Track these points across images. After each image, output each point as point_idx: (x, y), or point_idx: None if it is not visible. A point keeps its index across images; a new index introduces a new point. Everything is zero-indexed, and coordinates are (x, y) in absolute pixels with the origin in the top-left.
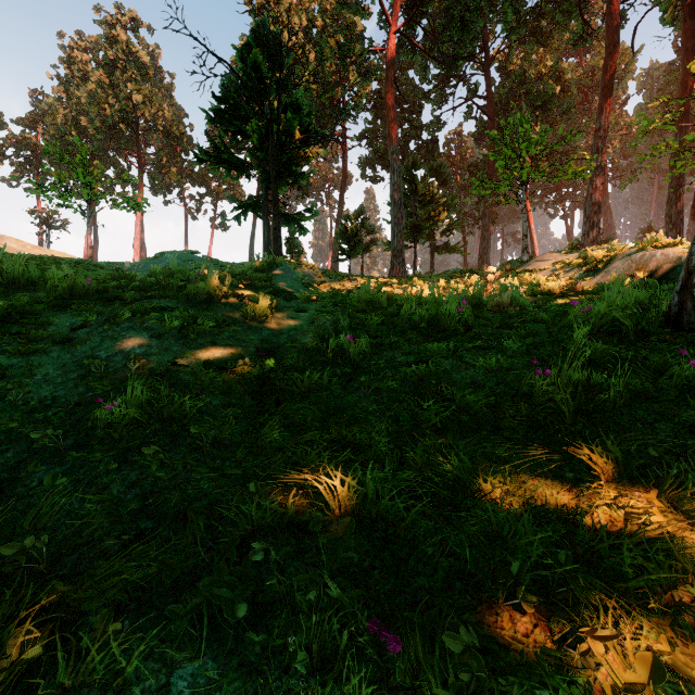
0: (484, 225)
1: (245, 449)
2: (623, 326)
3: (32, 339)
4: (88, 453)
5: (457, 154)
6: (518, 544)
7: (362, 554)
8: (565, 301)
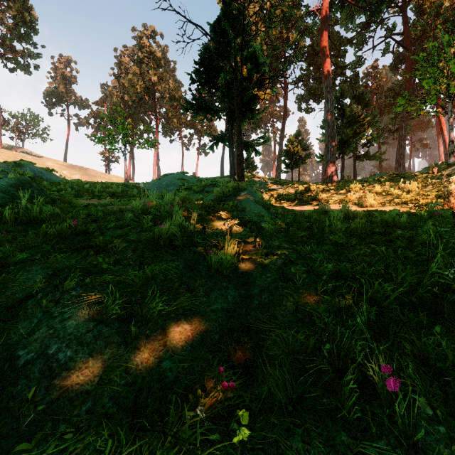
0: (401, 135)
1: None
2: None
3: None
4: None
5: (373, 84)
6: None
7: None
8: None
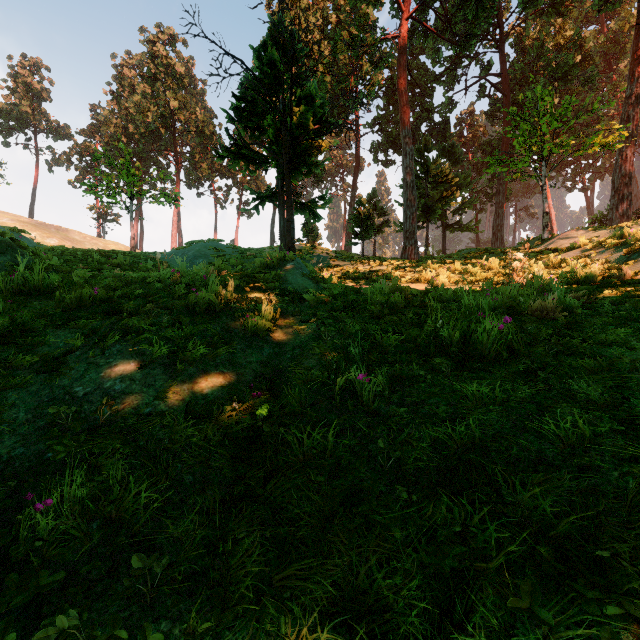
0: (498, 202)
1: (210, 586)
2: None
3: (16, 368)
4: (3, 580)
5: (469, 133)
6: None
7: None
8: (613, 294)
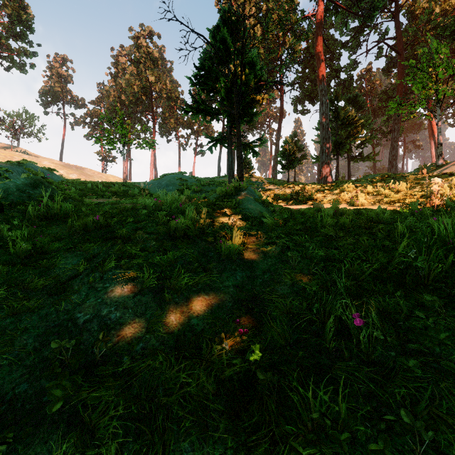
0: (394, 137)
1: None
2: None
3: (31, 290)
4: None
5: (367, 86)
6: None
7: None
8: None
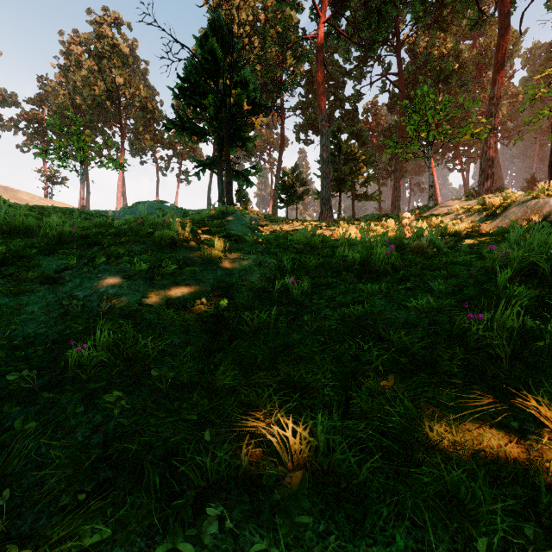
0: (396, 177)
1: (202, 388)
2: (542, 270)
3: (22, 280)
4: (59, 392)
5: (373, 121)
6: (478, 511)
7: (316, 514)
8: (471, 242)
